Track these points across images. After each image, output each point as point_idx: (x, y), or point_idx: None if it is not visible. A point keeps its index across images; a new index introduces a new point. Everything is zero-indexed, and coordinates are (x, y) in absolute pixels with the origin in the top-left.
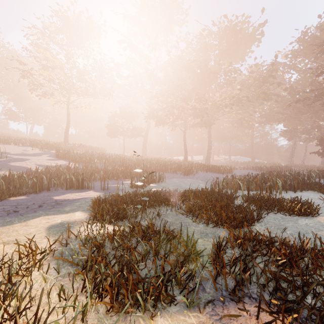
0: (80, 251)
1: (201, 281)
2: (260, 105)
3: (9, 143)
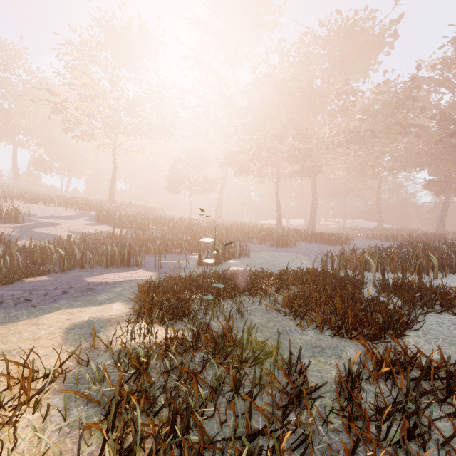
0: (106, 377)
1: (322, 453)
2: (392, 142)
3: (36, 202)
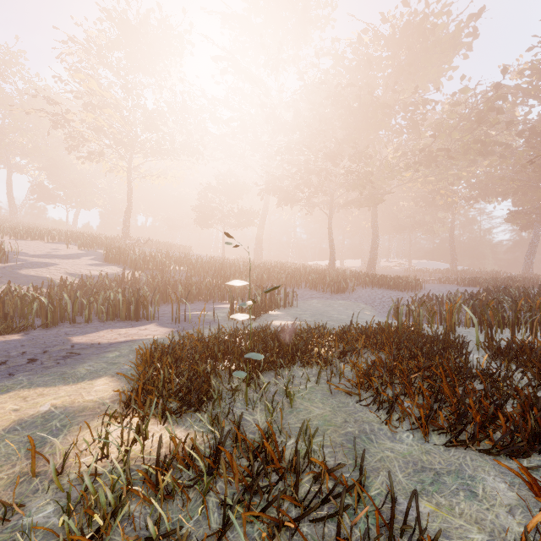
0: None
1: None
2: (470, 165)
3: (32, 238)
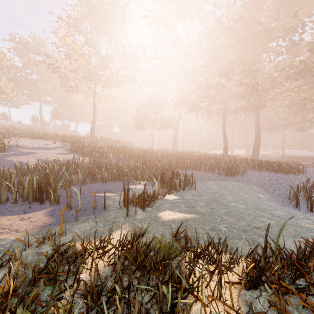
0: None
1: None
2: None
3: (39, 138)
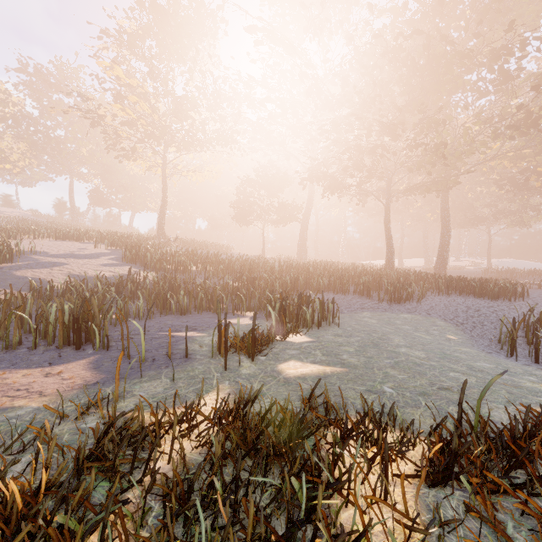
0: None
1: None
2: None
3: (69, 238)
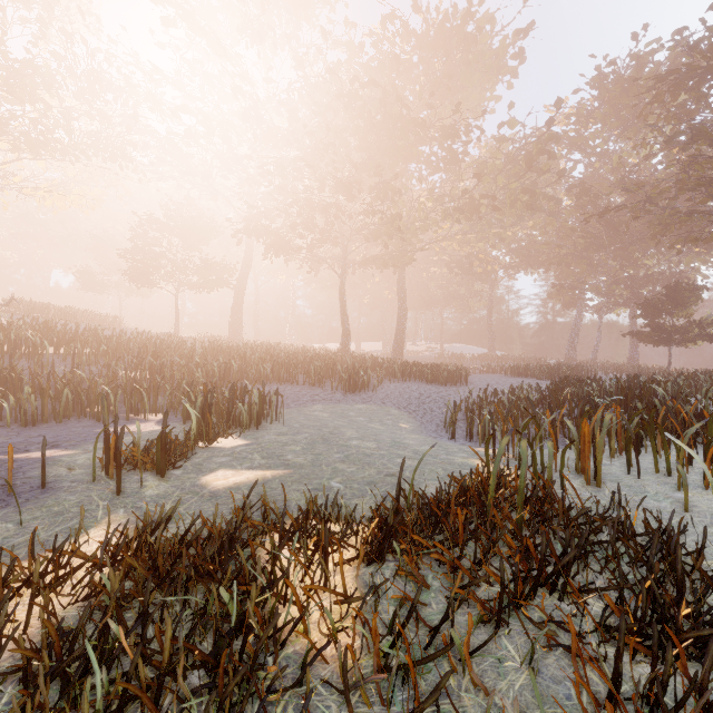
0: None
1: None
2: (515, 223)
3: None
